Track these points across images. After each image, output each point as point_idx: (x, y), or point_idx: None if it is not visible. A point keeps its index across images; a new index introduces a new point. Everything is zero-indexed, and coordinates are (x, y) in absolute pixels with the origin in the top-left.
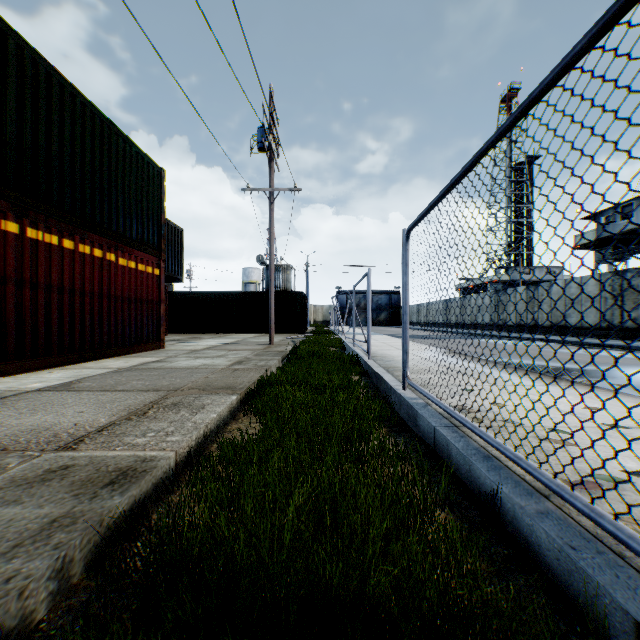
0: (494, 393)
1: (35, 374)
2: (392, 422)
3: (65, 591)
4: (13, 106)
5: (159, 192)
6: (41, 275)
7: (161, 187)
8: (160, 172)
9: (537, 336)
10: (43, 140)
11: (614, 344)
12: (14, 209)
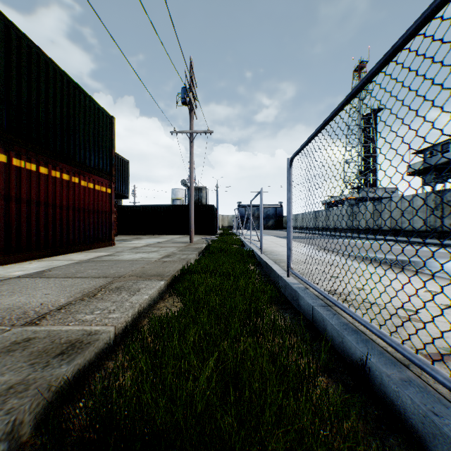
0: (355, 279)
1: (18, 265)
2: (280, 302)
3: (15, 449)
4: (2, 69)
5: (110, 133)
6: (23, 193)
7: (112, 130)
8: (111, 119)
9: (381, 237)
10: (25, 94)
11: (437, 243)
12: (3, 144)
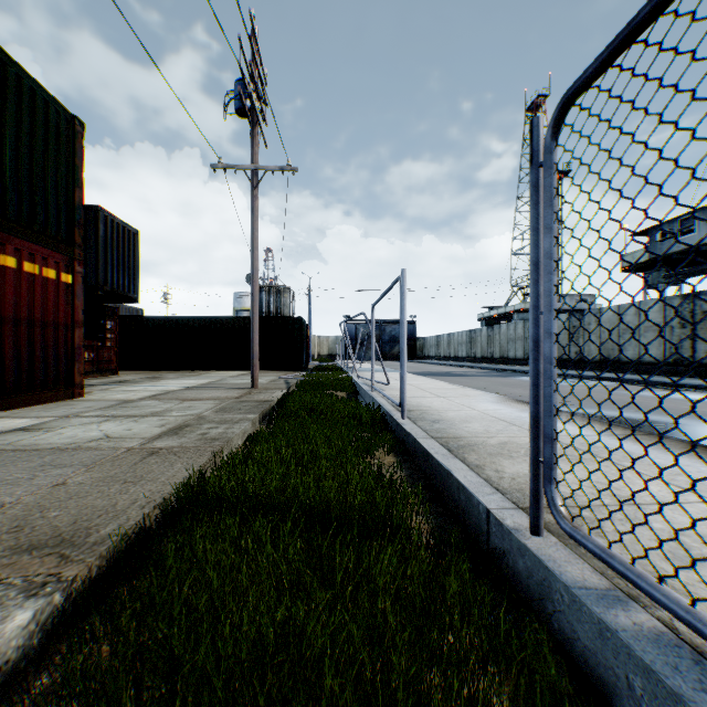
0: None
1: None
2: None
3: None
4: None
5: (72, 154)
6: None
7: (75, 147)
8: (73, 123)
9: (588, 373)
10: None
11: (700, 384)
12: None
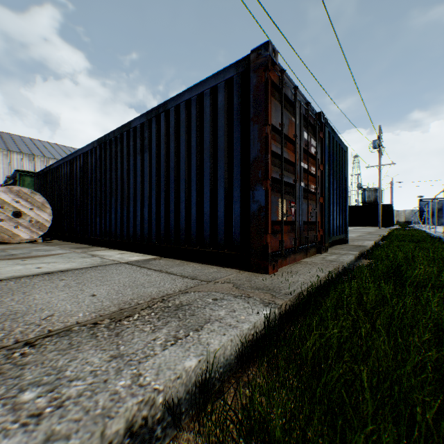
0: None
1: None
2: None
3: None
4: None
5: None
6: None
7: None
8: None
9: None
10: None
11: None
12: None
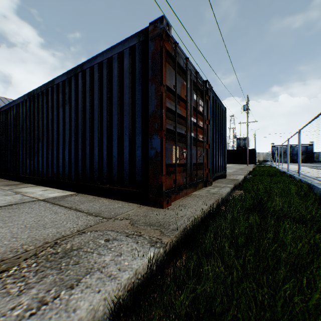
0: None
1: None
2: None
3: None
4: None
5: None
6: None
7: None
8: None
9: None
10: None
11: None
12: None
